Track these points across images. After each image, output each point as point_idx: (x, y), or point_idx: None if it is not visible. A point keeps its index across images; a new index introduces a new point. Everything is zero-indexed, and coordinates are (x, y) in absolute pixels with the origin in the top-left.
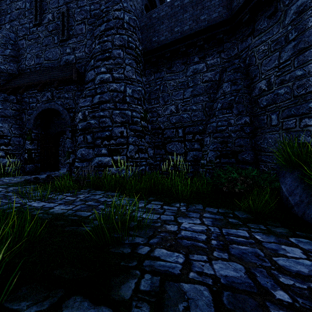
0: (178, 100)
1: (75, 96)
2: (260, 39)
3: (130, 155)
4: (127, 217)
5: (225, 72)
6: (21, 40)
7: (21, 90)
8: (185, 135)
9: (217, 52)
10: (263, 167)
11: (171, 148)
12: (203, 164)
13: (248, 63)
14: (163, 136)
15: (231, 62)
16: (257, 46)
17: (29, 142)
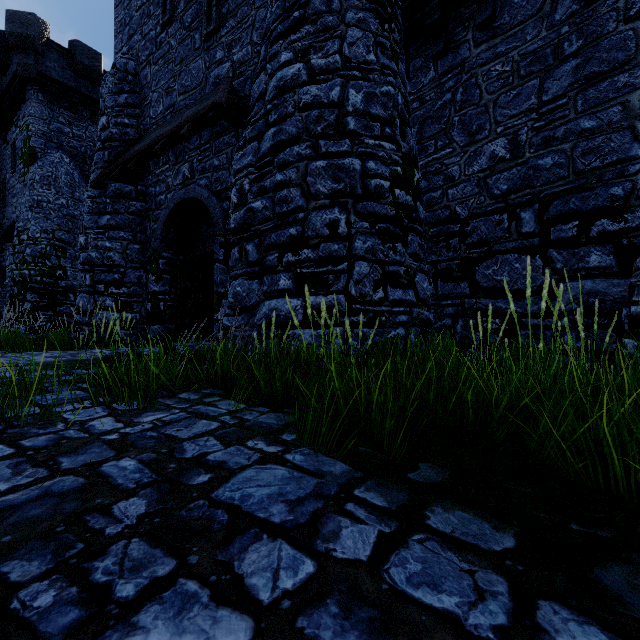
0: (519, 115)
1: (232, 158)
2: None
3: (358, 293)
4: None
5: None
6: (144, 68)
7: (131, 163)
8: (549, 227)
9: None
10: None
11: (494, 275)
12: None
13: None
14: (465, 240)
15: None
16: None
17: (155, 277)
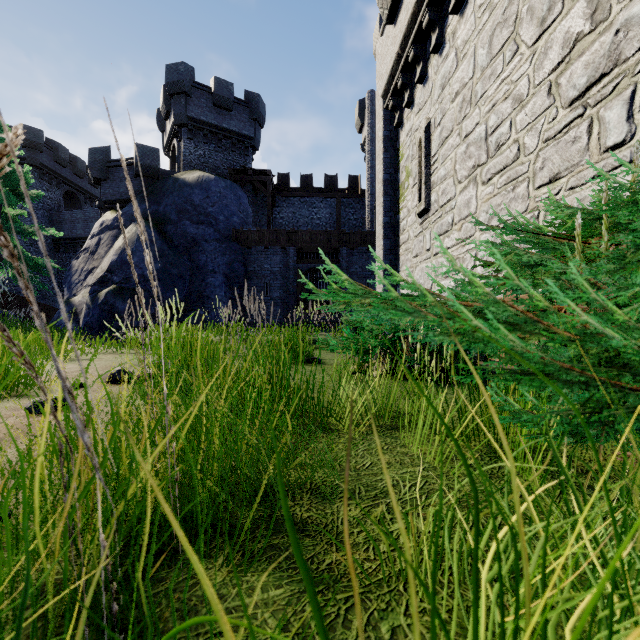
0: None
1: None
2: None
3: None
4: None
5: None
6: None
7: None
8: None
9: None
10: None
11: None
12: None
13: None
14: None
15: None
16: None
17: None
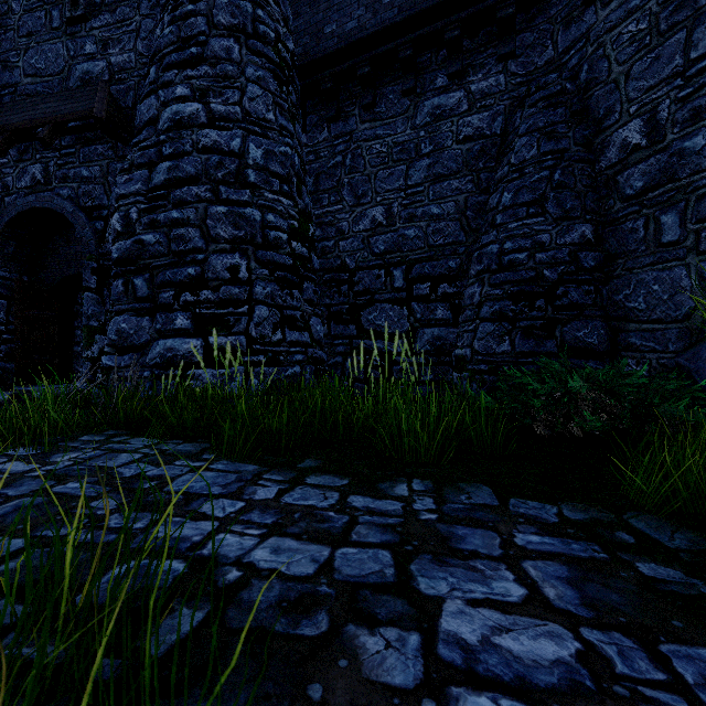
0: (393, 191)
1: (108, 173)
2: (623, 6)
3: (258, 335)
4: (177, 564)
5: (522, 109)
6: None
7: None
8: (412, 285)
9: (499, 57)
10: (635, 366)
11: (375, 320)
12: (463, 358)
13: (587, 78)
14: (353, 288)
15: (536, 83)
16: (613, 27)
17: None
